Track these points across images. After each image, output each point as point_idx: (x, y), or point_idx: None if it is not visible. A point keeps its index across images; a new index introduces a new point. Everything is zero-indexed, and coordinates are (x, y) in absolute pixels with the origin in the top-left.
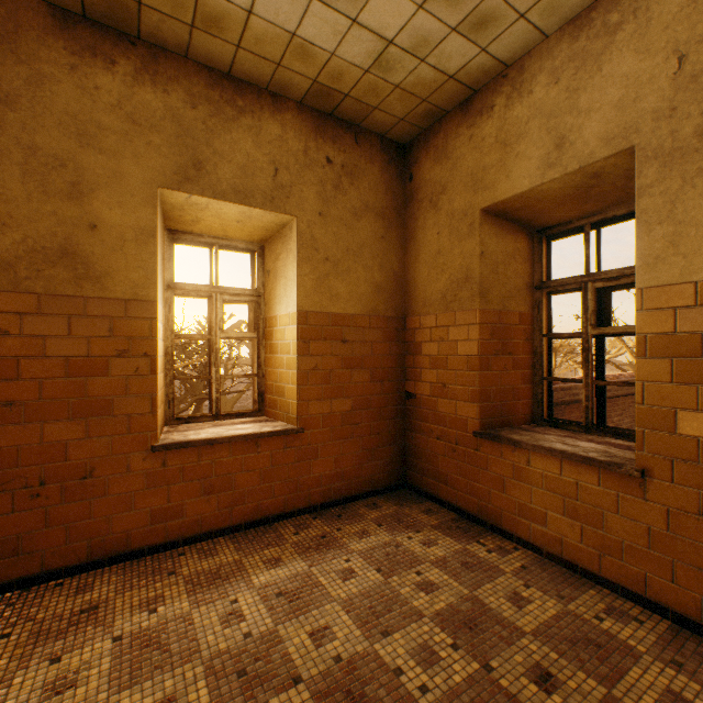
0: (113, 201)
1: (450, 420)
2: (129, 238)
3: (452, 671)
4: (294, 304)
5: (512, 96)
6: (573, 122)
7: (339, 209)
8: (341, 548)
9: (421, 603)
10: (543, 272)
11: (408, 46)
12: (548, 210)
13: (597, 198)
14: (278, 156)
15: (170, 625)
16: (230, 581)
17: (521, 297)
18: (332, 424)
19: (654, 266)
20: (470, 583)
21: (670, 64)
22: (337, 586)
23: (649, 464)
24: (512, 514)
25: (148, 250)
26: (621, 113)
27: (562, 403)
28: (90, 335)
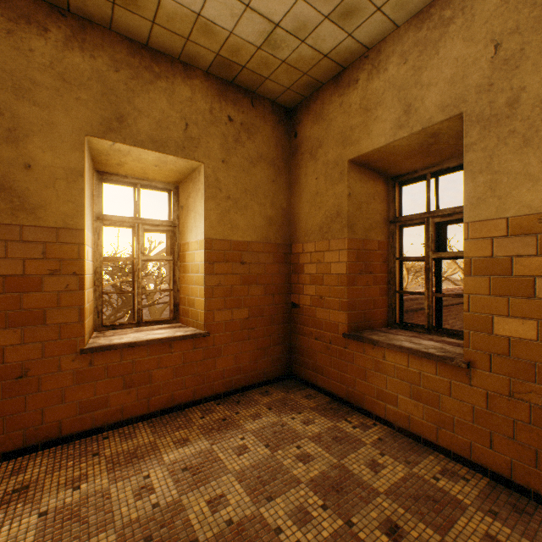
0: (46, 145)
1: (326, 324)
2: (60, 177)
3: (321, 528)
4: (202, 233)
5: (372, 72)
6: (418, 93)
7: (239, 158)
8: (238, 428)
9: (299, 472)
10: (396, 210)
11: (291, 29)
12: (399, 162)
13: (435, 153)
14: (188, 114)
15: (90, 500)
16: (144, 459)
17: (379, 229)
18: (233, 329)
19: (477, 205)
20: (339, 454)
21: (489, 50)
22: (233, 460)
23: (473, 357)
24: (372, 397)
25: (77, 187)
26: (452, 87)
27: (412, 310)
28: (25, 257)
